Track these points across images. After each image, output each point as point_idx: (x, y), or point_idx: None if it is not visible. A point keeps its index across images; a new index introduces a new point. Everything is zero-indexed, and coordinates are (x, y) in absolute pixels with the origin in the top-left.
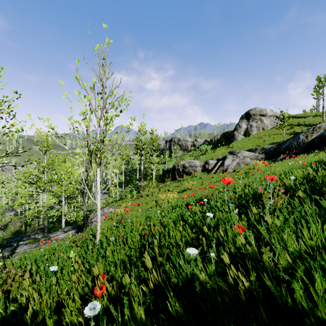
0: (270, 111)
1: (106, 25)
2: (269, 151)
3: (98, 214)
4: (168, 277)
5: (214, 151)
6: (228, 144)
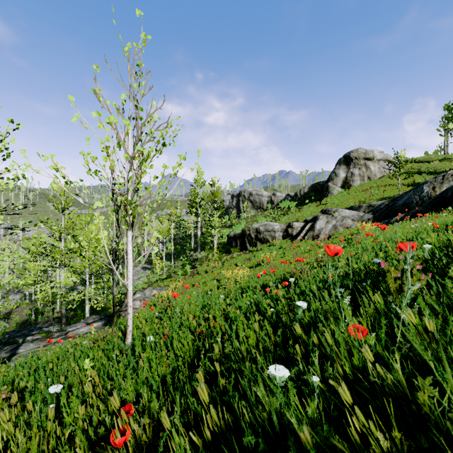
0: (379, 154)
1: (141, 12)
2: (379, 209)
3: (129, 301)
4: (238, 419)
5: (300, 210)
6: (319, 200)
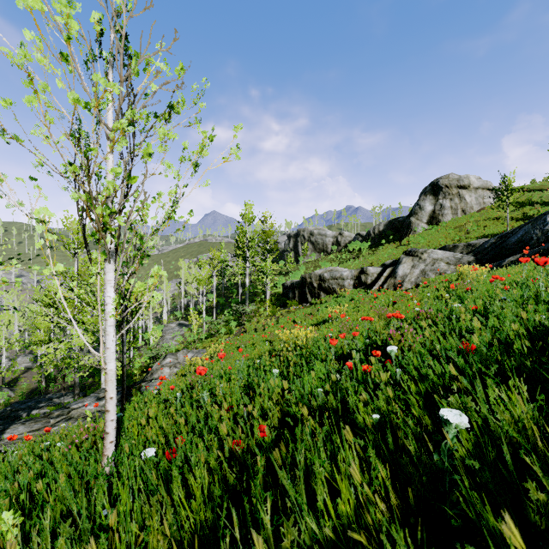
0: (476, 180)
1: None
2: (483, 249)
3: (108, 389)
4: None
5: (374, 252)
6: (399, 240)
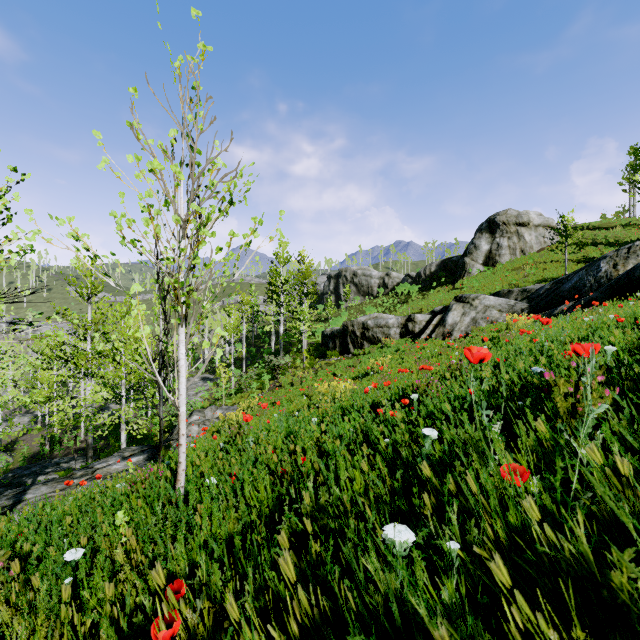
0: (536, 217)
1: (198, 12)
2: (537, 296)
3: (181, 427)
4: (339, 606)
5: (425, 296)
6: (452, 283)
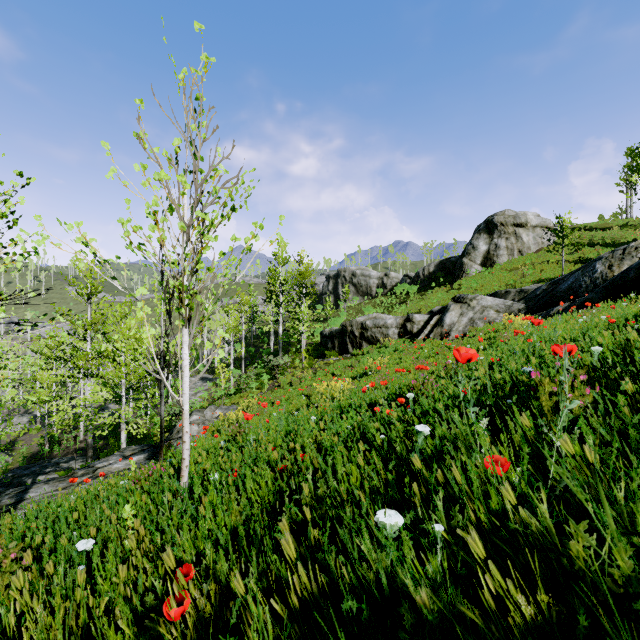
0: (534, 218)
1: (201, 26)
2: (534, 296)
3: (184, 425)
4: (335, 582)
5: (423, 297)
6: (451, 283)
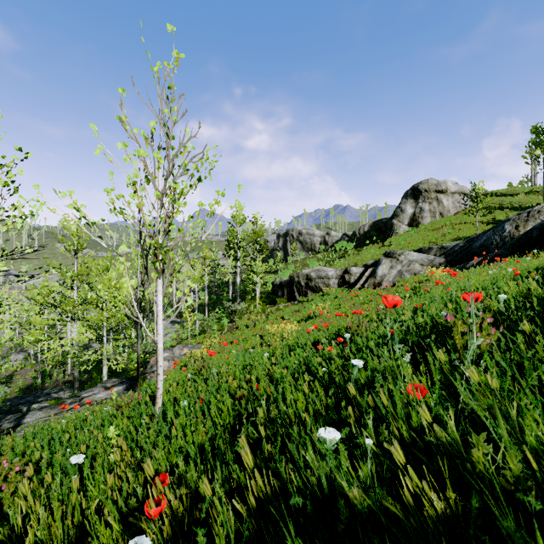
0: (453, 185)
1: (173, 27)
2: (453, 252)
3: (159, 360)
4: (285, 485)
5: (359, 252)
6: (382, 241)
